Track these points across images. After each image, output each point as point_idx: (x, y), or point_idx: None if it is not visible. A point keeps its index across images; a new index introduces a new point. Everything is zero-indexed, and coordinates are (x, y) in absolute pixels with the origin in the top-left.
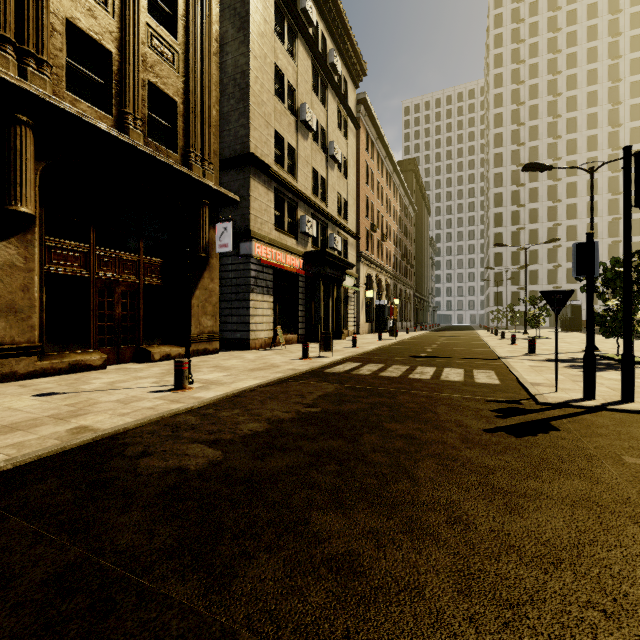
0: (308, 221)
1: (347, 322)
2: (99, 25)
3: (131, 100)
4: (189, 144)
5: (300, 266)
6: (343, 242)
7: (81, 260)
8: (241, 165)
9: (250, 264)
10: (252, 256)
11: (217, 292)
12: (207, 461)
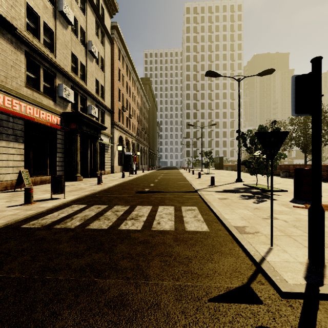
0: (66, 89)
1: (104, 165)
2: None
3: None
4: None
5: (57, 122)
6: (101, 113)
7: None
8: None
9: None
10: None
11: None
12: None
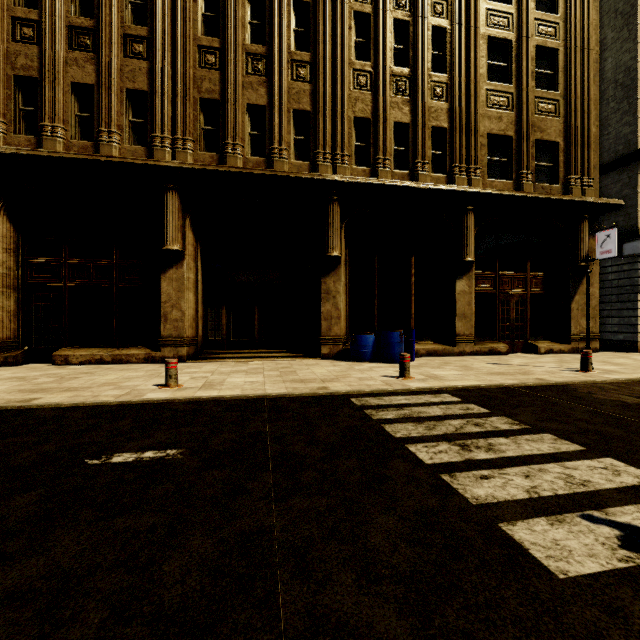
0: None
1: None
2: (504, 123)
3: (524, 162)
4: (569, 172)
5: None
6: None
7: (491, 282)
8: (624, 165)
9: (637, 264)
10: (639, 255)
11: (596, 295)
12: (638, 402)
